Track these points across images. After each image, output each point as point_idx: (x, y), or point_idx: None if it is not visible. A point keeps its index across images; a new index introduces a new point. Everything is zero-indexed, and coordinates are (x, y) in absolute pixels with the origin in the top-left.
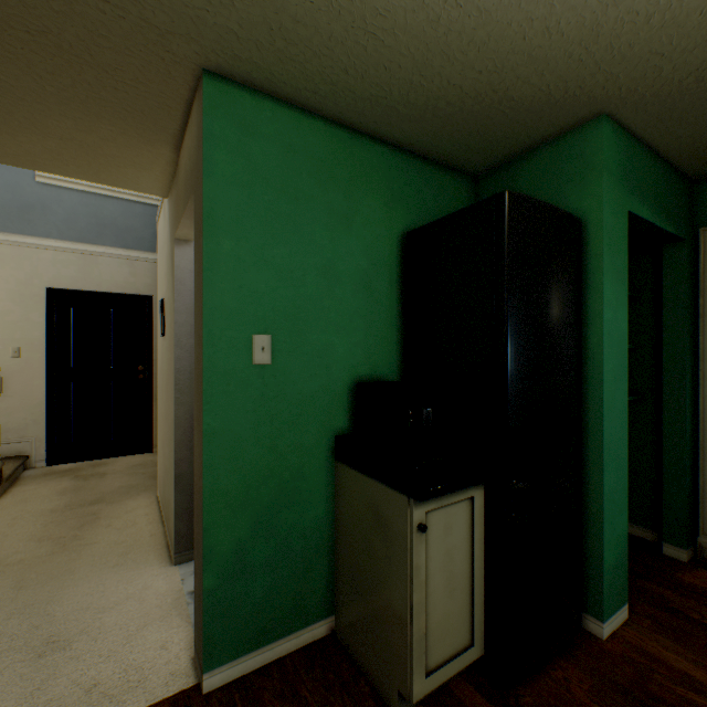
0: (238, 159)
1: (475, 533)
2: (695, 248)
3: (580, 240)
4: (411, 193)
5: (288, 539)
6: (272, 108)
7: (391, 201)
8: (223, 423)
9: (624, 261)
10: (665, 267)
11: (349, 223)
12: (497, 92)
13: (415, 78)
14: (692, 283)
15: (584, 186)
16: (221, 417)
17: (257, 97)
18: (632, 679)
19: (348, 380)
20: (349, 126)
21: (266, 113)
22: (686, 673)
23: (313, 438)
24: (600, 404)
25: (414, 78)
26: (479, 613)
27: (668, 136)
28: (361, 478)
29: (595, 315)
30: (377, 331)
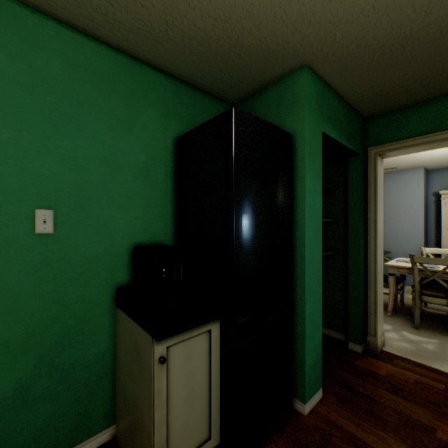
0: (19, 64)
1: (212, 356)
2: (366, 160)
3: (291, 148)
4: (183, 110)
5: (72, 372)
6: (55, 28)
7: (167, 114)
8: (3, 283)
9: (320, 164)
10: (350, 171)
11: (130, 127)
12: (232, 38)
13: (169, 18)
14: (364, 181)
15: (295, 112)
16: (0, 278)
17: (40, 16)
18: (318, 444)
19: (129, 245)
20: (130, 54)
21: (49, 31)
22: (352, 433)
23: (96, 290)
24: (303, 259)
25: (168, 18)
26: (216, 414)
27: (347, 86)
28: (129, 321)
29: (301, 199)
30: (155, 208)
